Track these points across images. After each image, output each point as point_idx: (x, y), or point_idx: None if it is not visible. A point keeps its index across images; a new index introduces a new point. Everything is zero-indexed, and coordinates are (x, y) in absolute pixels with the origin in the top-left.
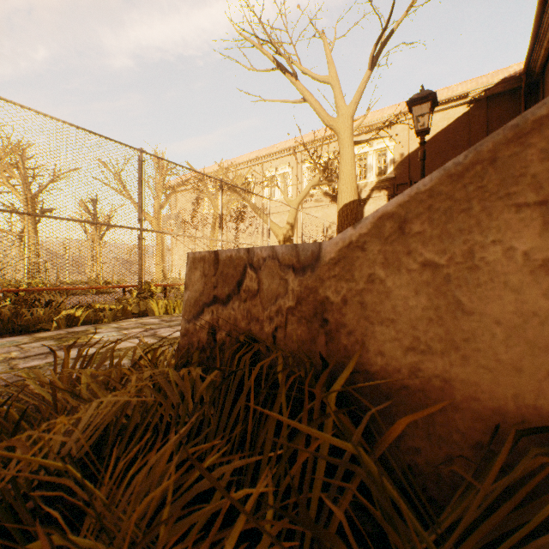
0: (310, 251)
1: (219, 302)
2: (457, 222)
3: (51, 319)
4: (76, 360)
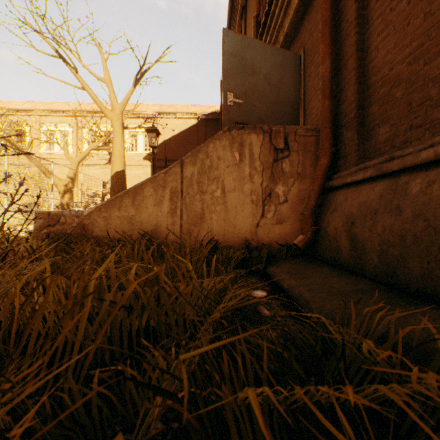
0: (81, 213)
1: (51, 226)
2: (109, 209)
3: None
4: None
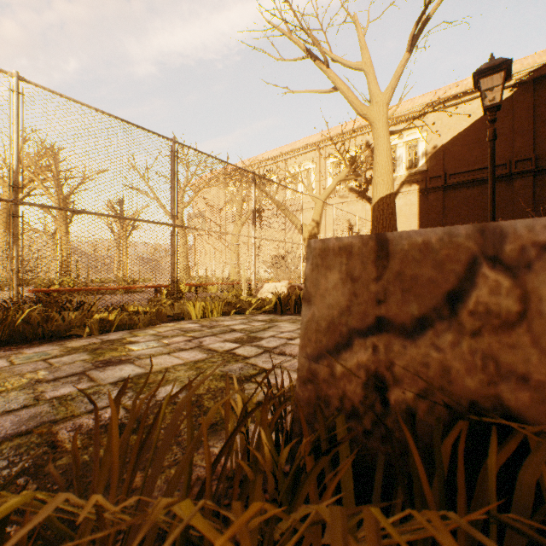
0: None
1: (391, 330)
2: None
3: (82, 323)
4: (130, 423)
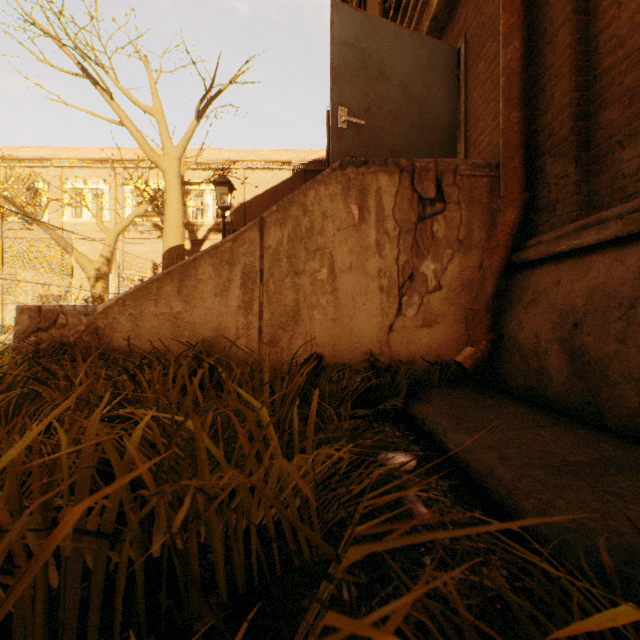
0: (93, 308)
1: (43, 330)
2: (139, 302)
3: None
4: None
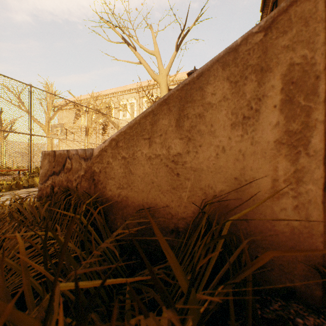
0: (90, 152)
1: (55, 174)
2: (131, 143)
3: None
4: None
